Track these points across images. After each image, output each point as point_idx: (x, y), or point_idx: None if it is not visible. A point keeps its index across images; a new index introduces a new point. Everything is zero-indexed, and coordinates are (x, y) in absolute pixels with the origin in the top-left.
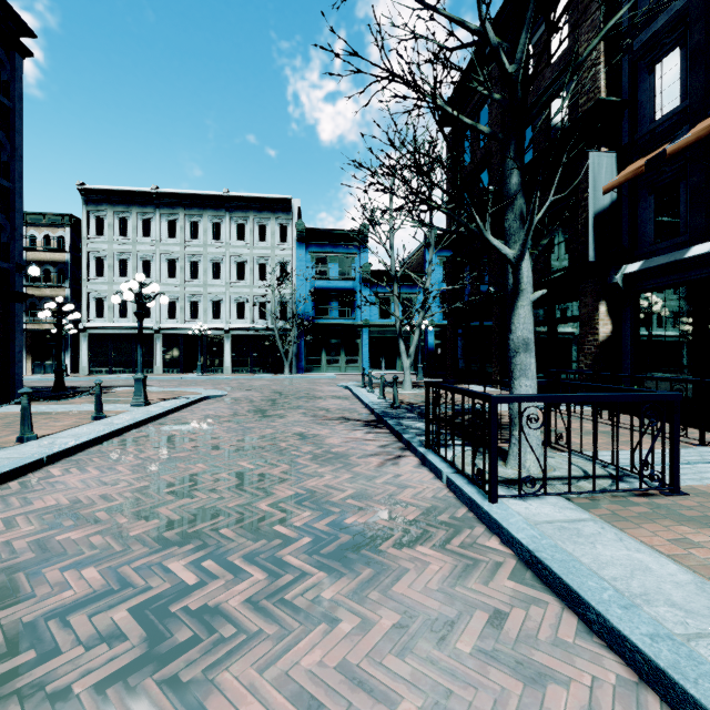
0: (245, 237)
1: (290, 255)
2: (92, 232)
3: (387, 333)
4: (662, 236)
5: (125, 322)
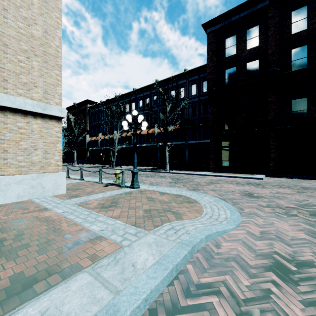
0: None
1: None
2: None
3: None
4: (93, 146)
5: None
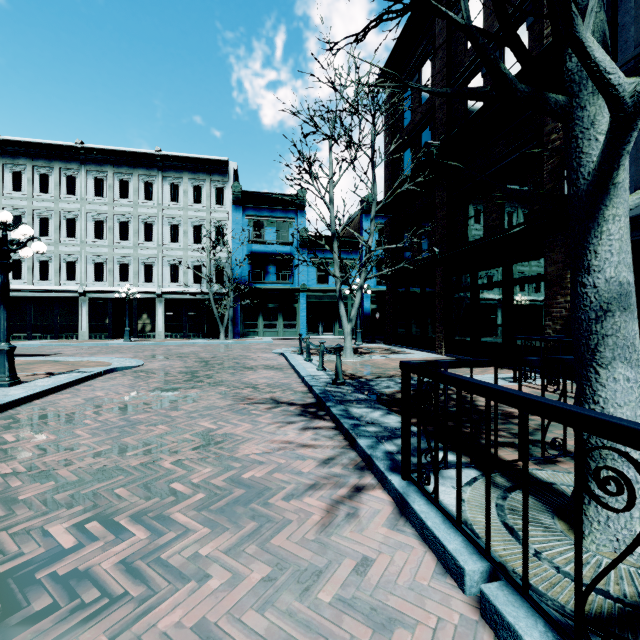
0: (179, 199)
1: (226, 218)
2: (8, 187)
3: (325, 298)
4: None
5: (47, 284)
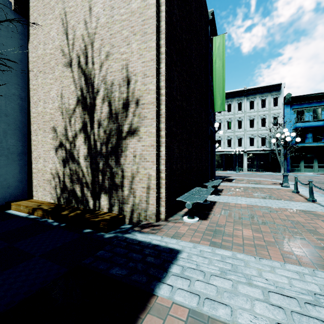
0: (254, 107)
1: (279, 112)
2: None
3: None
4: None
5: None
